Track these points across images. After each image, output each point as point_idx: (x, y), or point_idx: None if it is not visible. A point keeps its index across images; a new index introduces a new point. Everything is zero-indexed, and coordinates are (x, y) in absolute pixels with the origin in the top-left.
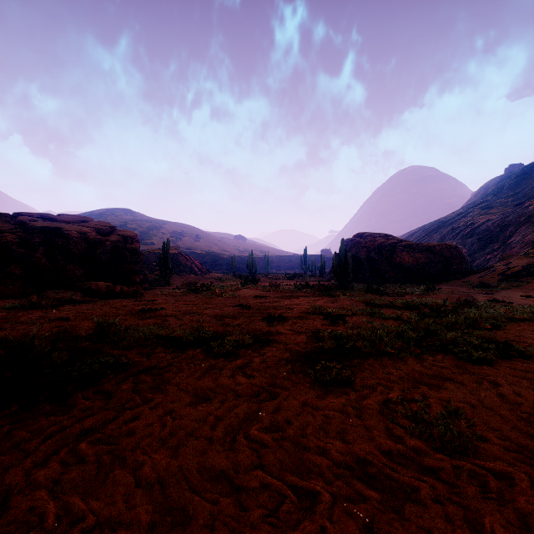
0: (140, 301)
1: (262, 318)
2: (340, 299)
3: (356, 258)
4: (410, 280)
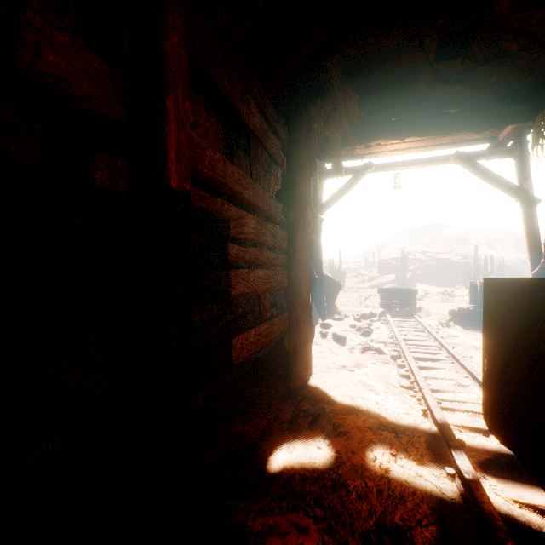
0: None
1: None
2: None
3: None
4: None
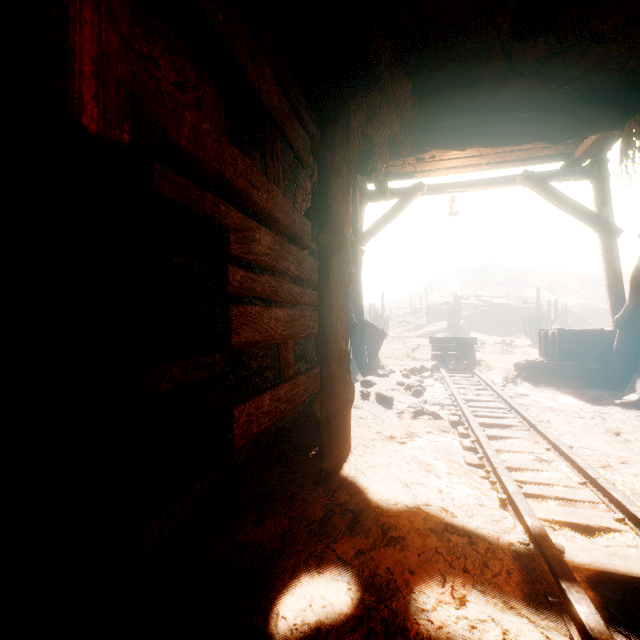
0: None
1: None
2: None
3: None
4: None
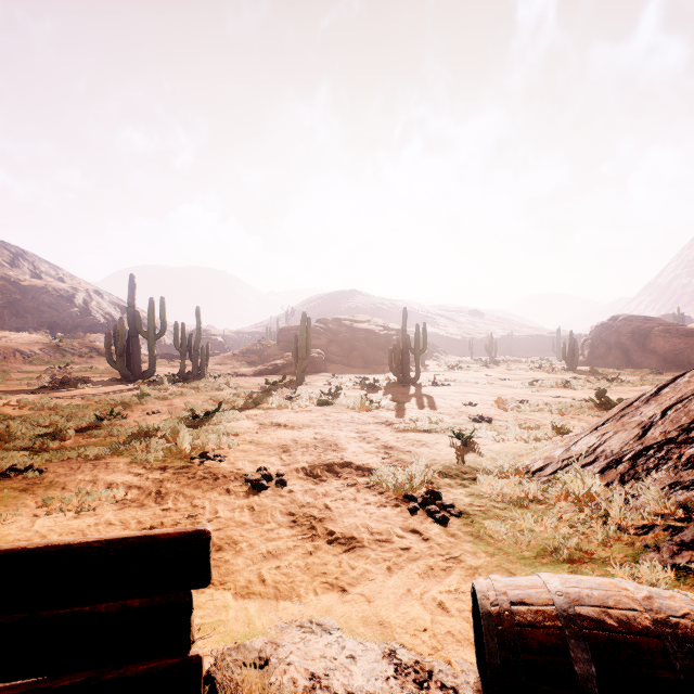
0: (426, 372)
1: (498, 379)
2: (556, 375)
3: (605, 342)
4: (665, 366)
